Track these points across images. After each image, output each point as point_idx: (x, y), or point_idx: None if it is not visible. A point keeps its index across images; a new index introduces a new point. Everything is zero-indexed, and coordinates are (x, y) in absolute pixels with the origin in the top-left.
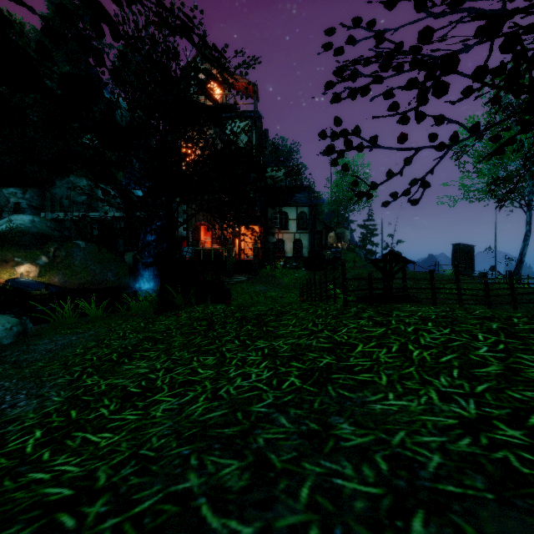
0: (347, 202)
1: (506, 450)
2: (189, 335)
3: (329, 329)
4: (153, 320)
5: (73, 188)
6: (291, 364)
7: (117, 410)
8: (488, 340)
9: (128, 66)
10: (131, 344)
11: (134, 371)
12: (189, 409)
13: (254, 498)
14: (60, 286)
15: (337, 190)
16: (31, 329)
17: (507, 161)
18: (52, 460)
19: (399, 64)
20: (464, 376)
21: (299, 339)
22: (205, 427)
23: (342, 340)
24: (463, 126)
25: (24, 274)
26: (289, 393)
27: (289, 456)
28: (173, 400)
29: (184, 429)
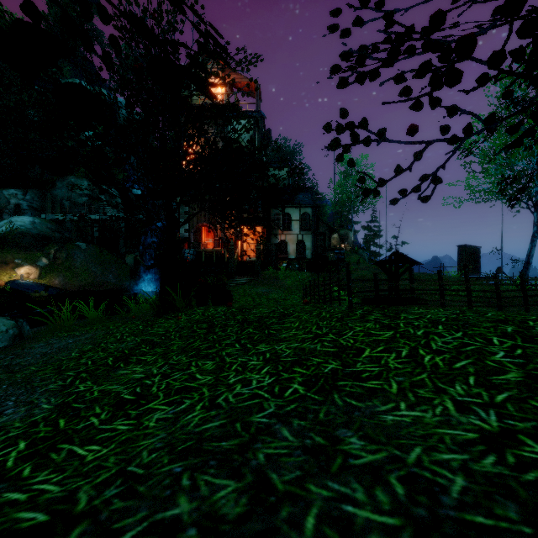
0: (351, 203)
1: (537, 471)
2: (188, 339)
3: (334, 332)
4: (152, 323)
5: (71, 188)
6: (294, 369)
7: (108, 419)
8: (504, 345)
9: (120, 50)
10: (128, 347)
11: (129, 377)
12: (185, 418)
13: (251, 530)
14: (60, 288)
15: (340, 191)
16: (28, 331)
17: (514, 160)
18: (32, 477)
19: (410, 48)
20: (481, 384)
21: (303, 342)
22: (201, 440)
23: (348, 344)
24: (477, 116)
25: (24, 275)
26: (293, 401)
27: (292, 476)
28: (168, 409)
29: (178, 441)
